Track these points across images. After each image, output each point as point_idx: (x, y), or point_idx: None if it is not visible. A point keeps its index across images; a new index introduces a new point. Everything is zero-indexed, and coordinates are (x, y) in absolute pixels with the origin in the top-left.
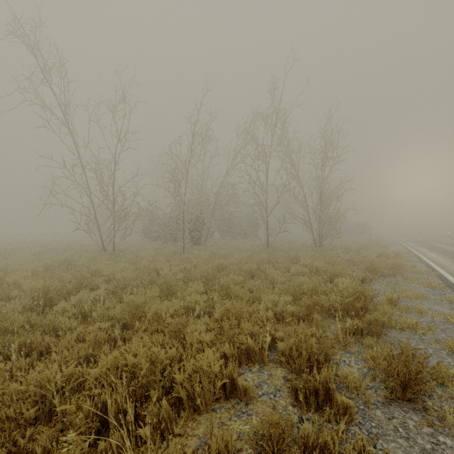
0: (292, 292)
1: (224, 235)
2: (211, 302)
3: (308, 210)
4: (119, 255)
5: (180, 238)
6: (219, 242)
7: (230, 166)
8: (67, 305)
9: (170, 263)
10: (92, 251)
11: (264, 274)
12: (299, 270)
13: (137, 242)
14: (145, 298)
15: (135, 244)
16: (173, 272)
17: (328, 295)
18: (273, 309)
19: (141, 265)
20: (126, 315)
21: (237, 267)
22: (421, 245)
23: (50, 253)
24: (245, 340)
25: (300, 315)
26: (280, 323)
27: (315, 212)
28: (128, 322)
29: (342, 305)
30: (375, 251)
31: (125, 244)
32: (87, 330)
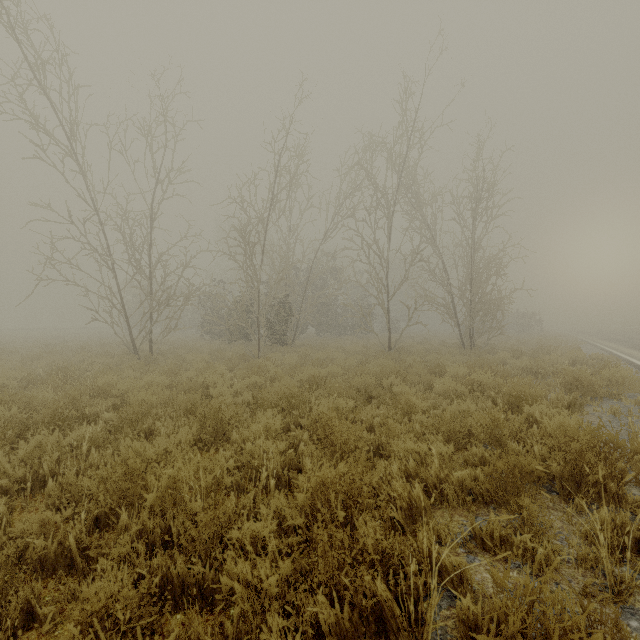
0: (447, 432)
1: (322, 330)
2: (296, 451)
3: (451, 291)
4: (157, 359)
5: (253, 334)
6: (314, 340)
7: (330, 224)
8: (4, 462)
9: (233, 374)
10: (118, 354)
11: (389, 395)
12: (449, 388)
13: (192, 340)
14: (165, 445)
15: (187, 343)
16: (233, 391)
17: (521, 441)
18: (418, 473)
19: (184, 377)
20: (101, 496)
21: (342, 381)
22: (625, 345)
23: (49, 357)
24: (371, 582)
25: (478, 489)
26: (436, 506)
27: (463, 294)
28: (107, 511)
29: (566, 468)
30: (561, 355)
31: (172, 343)
32: (14, 529)
